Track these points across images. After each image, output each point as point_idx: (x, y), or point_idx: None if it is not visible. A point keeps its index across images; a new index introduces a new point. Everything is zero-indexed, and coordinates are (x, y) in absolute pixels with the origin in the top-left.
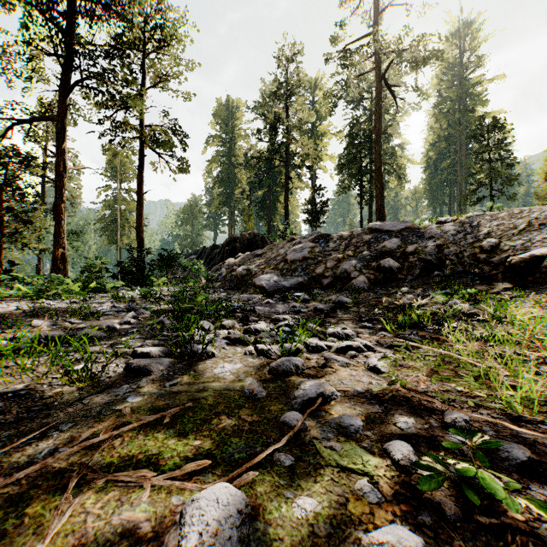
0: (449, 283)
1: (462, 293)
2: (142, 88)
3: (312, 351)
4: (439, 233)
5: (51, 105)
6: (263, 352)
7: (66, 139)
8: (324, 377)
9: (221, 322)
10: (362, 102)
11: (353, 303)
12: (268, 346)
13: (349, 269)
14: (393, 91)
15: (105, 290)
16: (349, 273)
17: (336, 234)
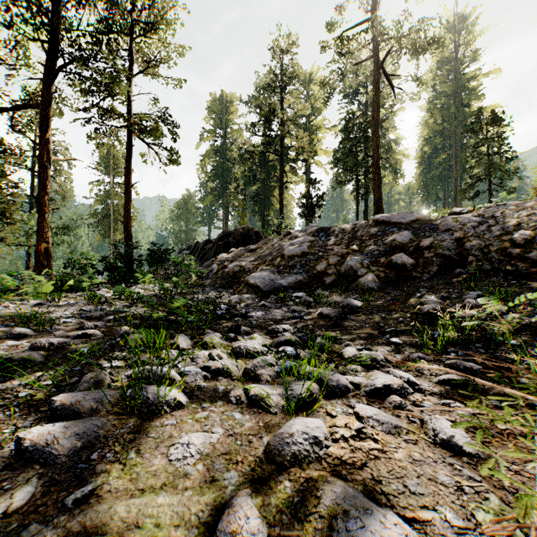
0: (476, 282)
1: (500, 296)
2: (130, 74)
3: (331, 394)
4: (457, 225)
5: (35, 93)
6: (258, 400)
7: (50, 128)
8: (367, 467)
9: (203, 337)
10: (358, 95)
11: (364, 307)
12: (265, 389)
13: (355, 266)
14: (391, 82)
15: (85, 288)
16: (355, 270)
17: (337, 227)
